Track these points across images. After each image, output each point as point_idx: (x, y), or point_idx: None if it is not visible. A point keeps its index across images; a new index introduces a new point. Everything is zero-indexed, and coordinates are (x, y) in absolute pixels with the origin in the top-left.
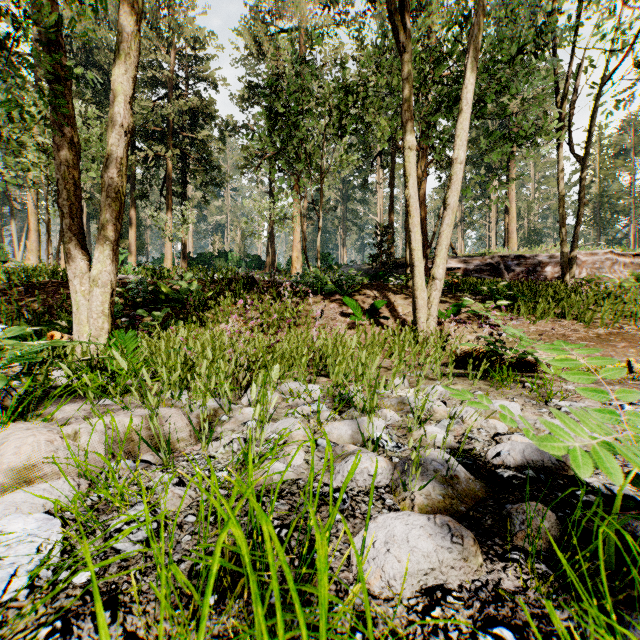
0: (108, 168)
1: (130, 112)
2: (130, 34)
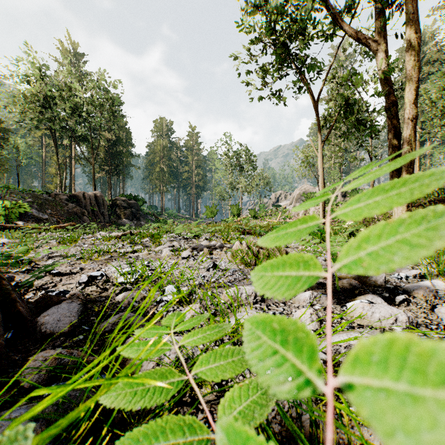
0: (403, 143)
1: (414, 108)
2: (410, 69)
